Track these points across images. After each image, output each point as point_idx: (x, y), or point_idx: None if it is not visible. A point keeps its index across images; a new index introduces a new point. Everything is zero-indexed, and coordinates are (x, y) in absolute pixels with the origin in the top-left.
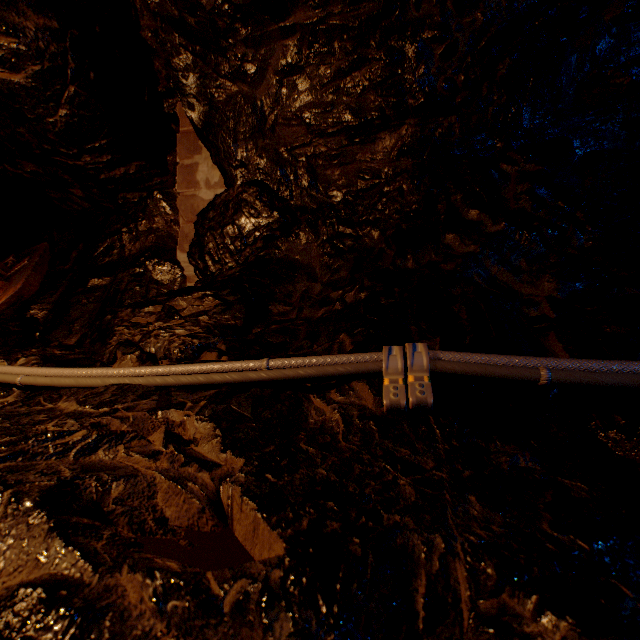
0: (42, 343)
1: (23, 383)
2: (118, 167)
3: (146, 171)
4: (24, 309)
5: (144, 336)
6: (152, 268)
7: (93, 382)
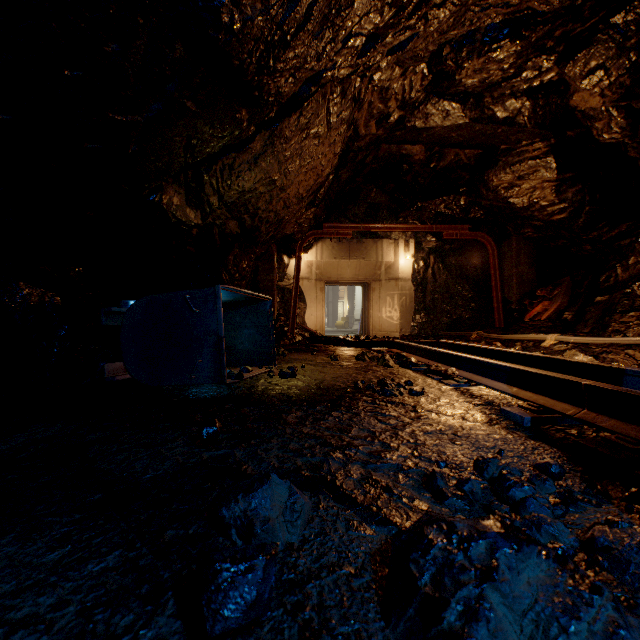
0: (570, 331)
1: (572, 342)
2: (612, 230)
3: (633, 226)
4: (560, 315)
5: (625, 328)
6: (636, 288)
7: (599, 342)
